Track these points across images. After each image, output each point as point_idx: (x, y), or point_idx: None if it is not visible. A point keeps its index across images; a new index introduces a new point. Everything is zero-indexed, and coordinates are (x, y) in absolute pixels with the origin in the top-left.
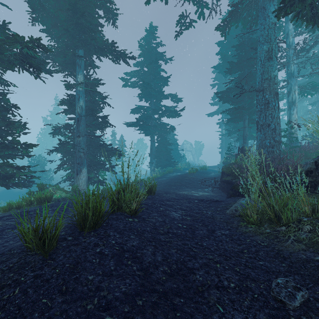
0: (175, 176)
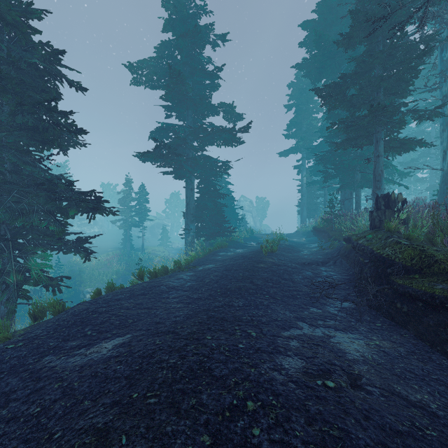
0: (235, 260)
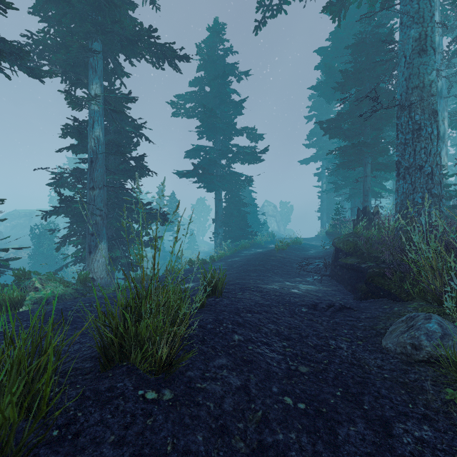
0: (255, 255)
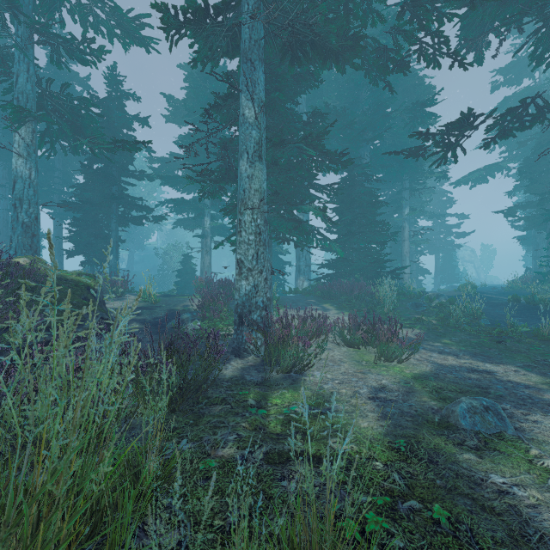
0: None
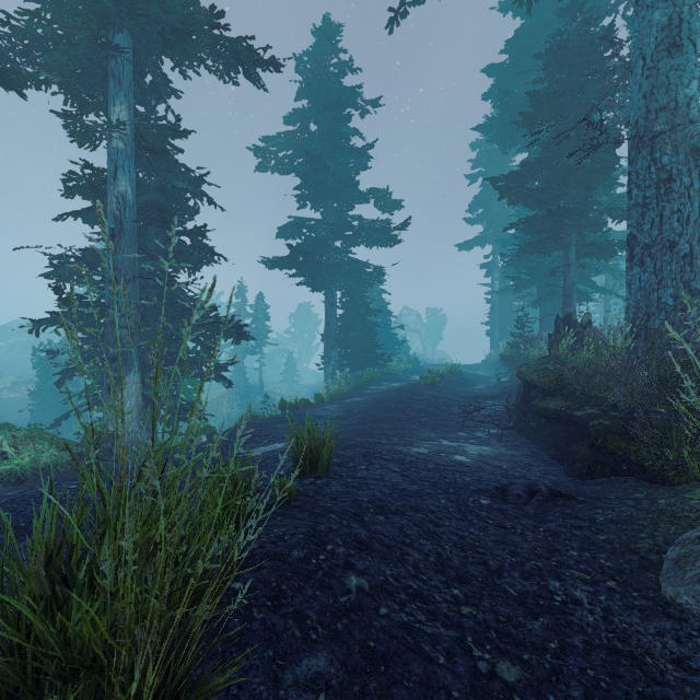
0: (388, 392)
